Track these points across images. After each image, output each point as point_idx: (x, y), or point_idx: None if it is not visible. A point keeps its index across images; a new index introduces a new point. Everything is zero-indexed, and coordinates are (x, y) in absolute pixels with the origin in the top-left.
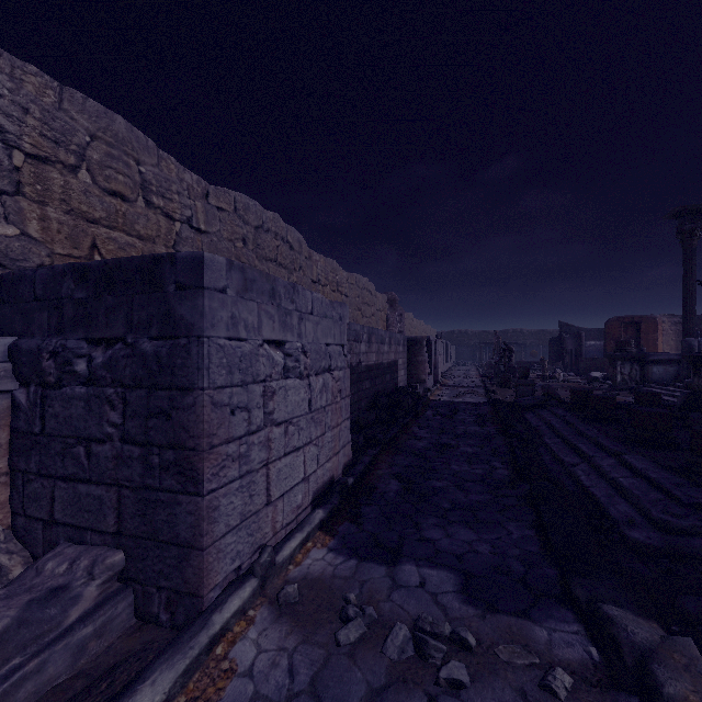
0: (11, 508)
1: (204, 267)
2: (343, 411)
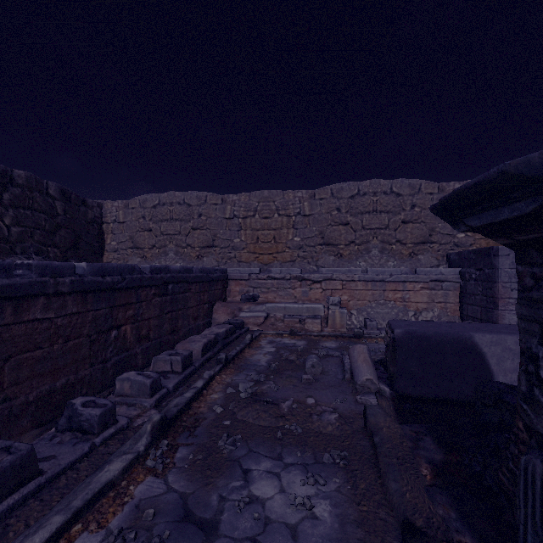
0: (459, 312)
1: (499, 250)
2: None
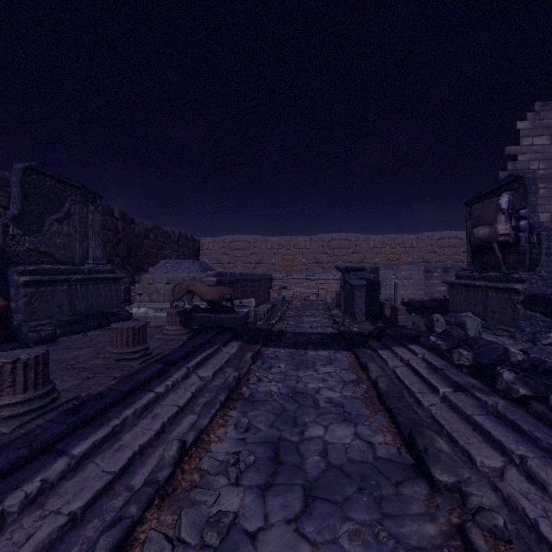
0: None
1: (379, 268)
2: (419, 288)
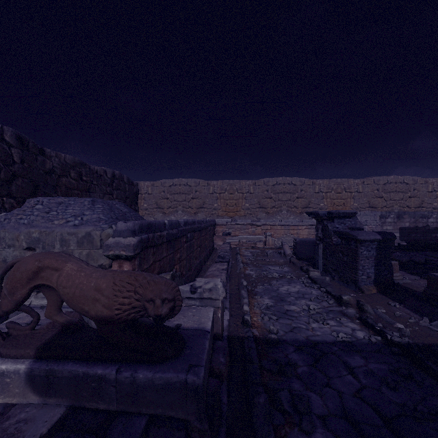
0: None
1: None
2: None
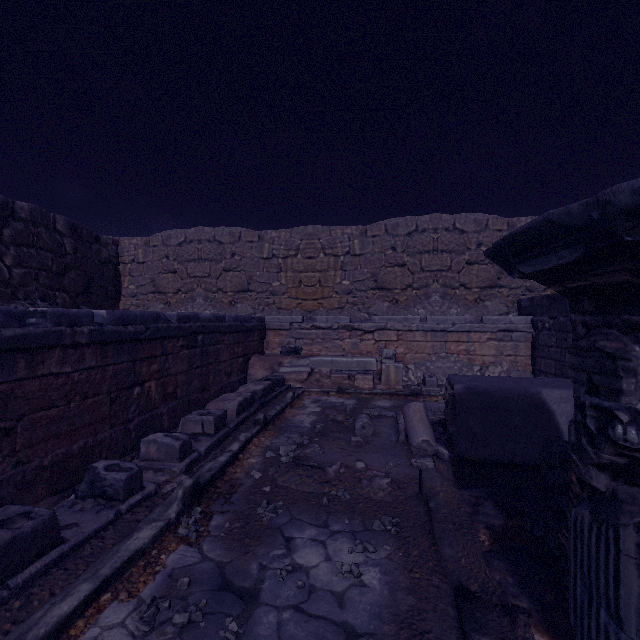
0: (531, 366)
1: None
2: None
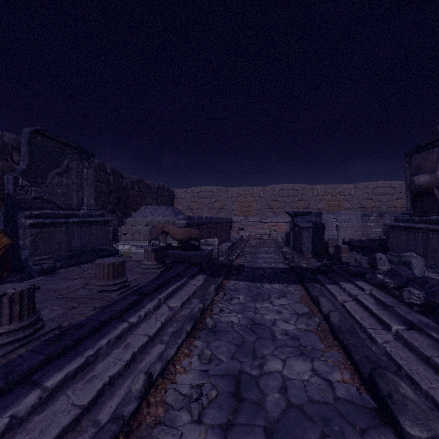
0: None
1: (322, 212)
2: (357, 229)
